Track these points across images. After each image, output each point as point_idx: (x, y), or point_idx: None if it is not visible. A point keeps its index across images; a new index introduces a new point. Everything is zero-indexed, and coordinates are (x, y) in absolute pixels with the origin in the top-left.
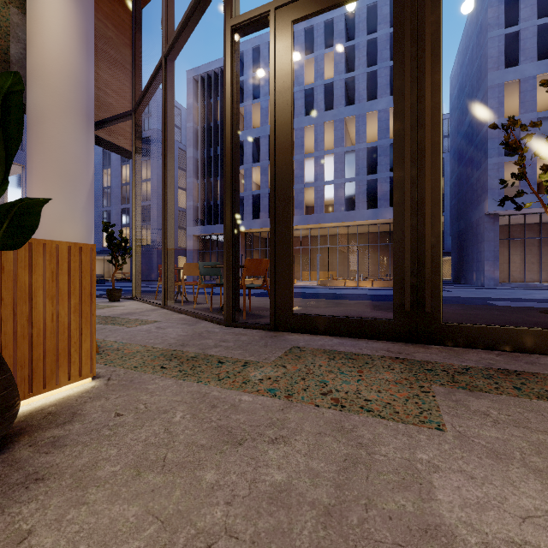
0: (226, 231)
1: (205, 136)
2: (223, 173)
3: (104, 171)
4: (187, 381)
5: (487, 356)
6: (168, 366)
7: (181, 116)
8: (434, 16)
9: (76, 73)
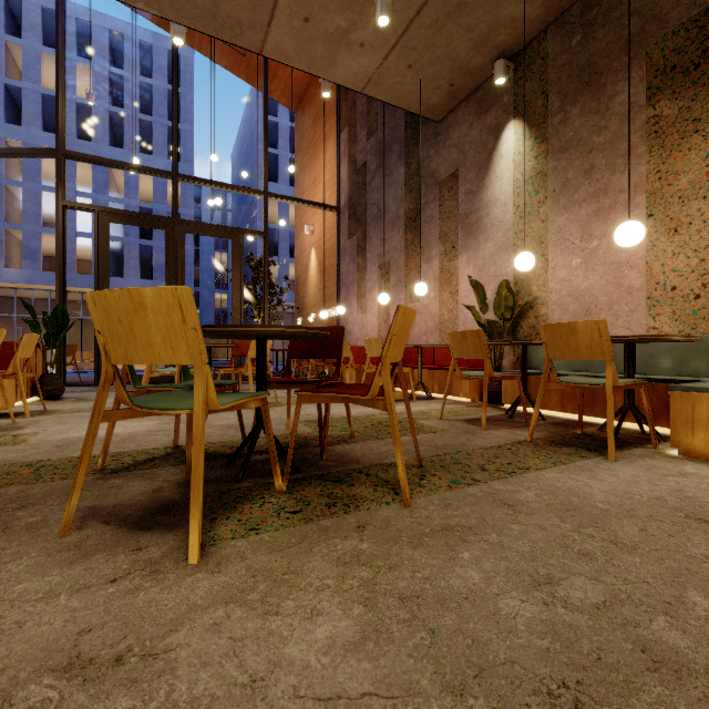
0: None
1: None
2: None
3: None
4: (88, 393)
5: None
6: (68, 393)
7: None
8: (182, 252)
9: None
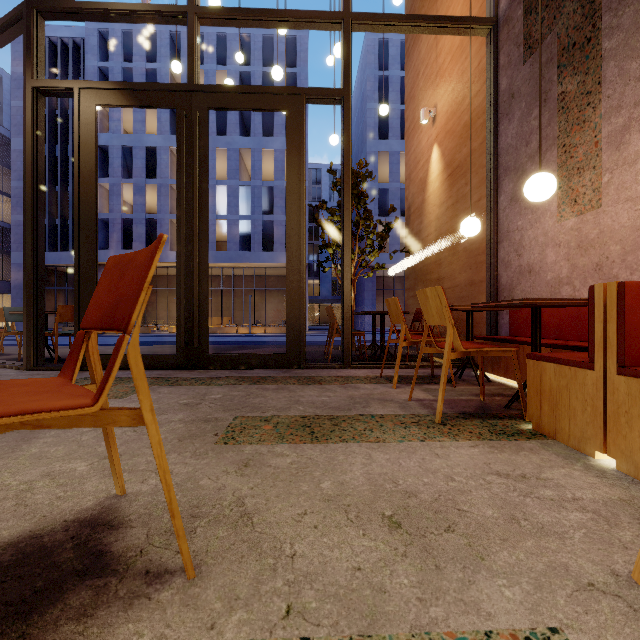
0: (27, 280)
1: (47, 126)
2: None
3: None
4: None
5: (223, 372)
6: None
7: (3, 84)
8: (203, 142)
9: None
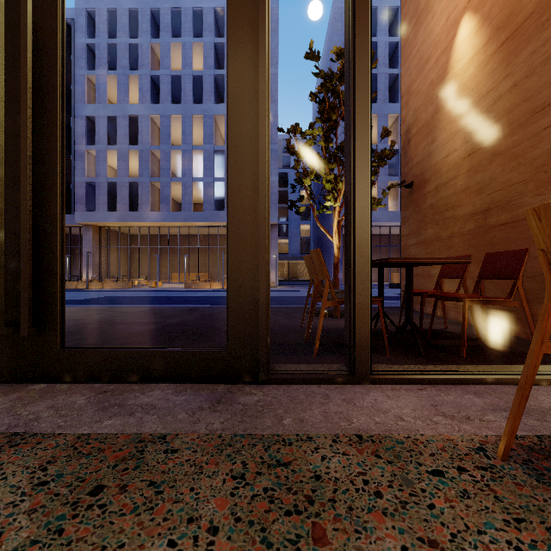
0: None
1: None
2: (68, 151)
3: None
4: None
5: (72, 400)
6: None
7: None
8: None
9: None
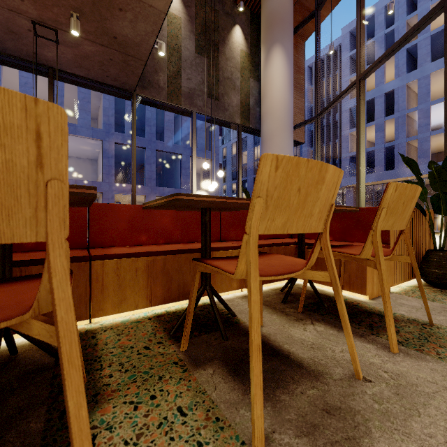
0: None
1: None
2: (334, 138)
3: (243, 153)
4: None
5: None
6: None
7: None
8: None
9: (287, 105)
